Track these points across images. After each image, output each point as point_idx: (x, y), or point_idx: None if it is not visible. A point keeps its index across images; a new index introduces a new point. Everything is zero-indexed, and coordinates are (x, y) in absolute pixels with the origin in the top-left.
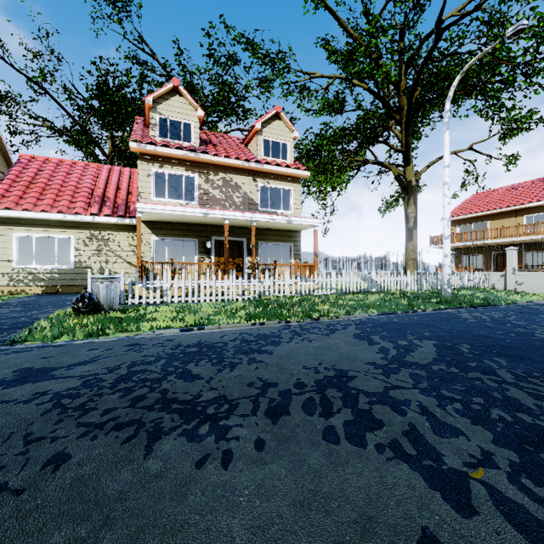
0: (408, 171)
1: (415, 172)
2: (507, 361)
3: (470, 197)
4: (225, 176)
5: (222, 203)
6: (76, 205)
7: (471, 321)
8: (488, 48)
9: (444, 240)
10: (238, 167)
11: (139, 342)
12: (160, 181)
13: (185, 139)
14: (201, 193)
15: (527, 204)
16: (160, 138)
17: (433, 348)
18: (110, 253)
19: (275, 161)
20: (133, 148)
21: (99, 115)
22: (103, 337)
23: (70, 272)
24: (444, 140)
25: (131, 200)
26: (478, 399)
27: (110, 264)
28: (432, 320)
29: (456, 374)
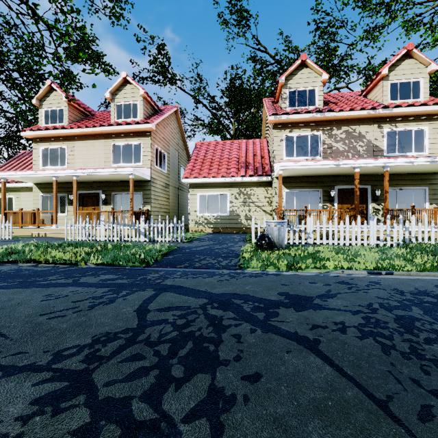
0: None
1: None
2: None
3: None
4: (348, 128)
5: (344, 154)
6: (231, 170)
7: None
8: None
9: None
10: (362, 117)
11: (344, 280)
12: (289, 143)
13: (310, 104)
14: (325, 148)
15: None
16: (289, 108)
17: None
18: (251, 204)
19: (406, 103)
20: (271, 121)
21: (232, 106)
22: (299, 270)
23: (227, 218)
24: None
25: (264, 162)
26: None
27: (251, 212)
28: None
29: None
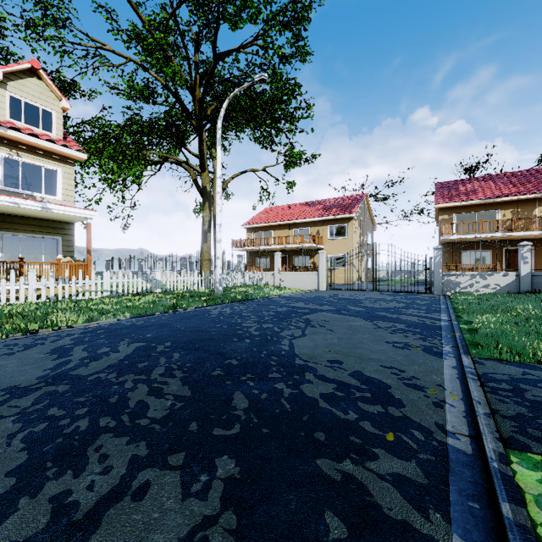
0: (204, 177)
1: (223, 181)
2: (181, 355)
3: (263, 210)
4: None
5: None
6: None
7: (211, 317)
8: (245, 85)
9: (217, 243)
10: None
11: None
12: None
13: None
14: None
15: (295, 220)
16: None
17: (128, 352)
18: None
19: (30, 130)
20: None
21: None
22: None
23: None
24: (217, 154)
25: None
26: (83, 409)
27: None
28: (177, 319)
29: (106, 381)
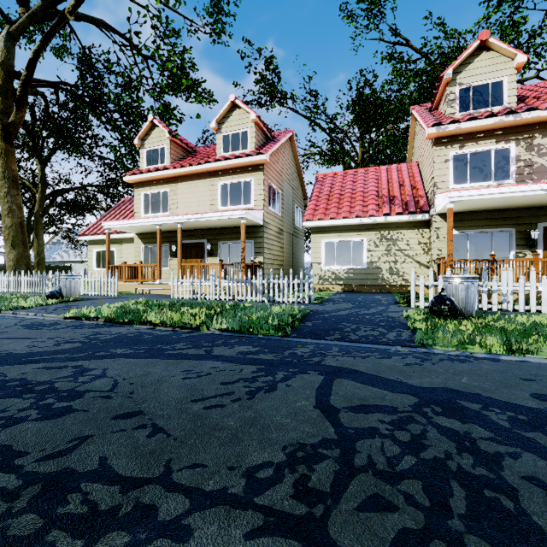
0: None
1: None
2: None
3: None
4: None
5: None
6: (369, 208)
7: None
8: None
9: None
10: None
11: None
12: (459, 164)
13: (494, 103)
14: (520, 166)
15: None
16: (460, 114)
17: None
18: (398, 253)
19: None
20: (431, 134)
21: (362, 124)
22: (528, 355)
23: (363, 272)
24: None
25: (417, 194)
26: None
27: (398, 264)
28: None
29: None
